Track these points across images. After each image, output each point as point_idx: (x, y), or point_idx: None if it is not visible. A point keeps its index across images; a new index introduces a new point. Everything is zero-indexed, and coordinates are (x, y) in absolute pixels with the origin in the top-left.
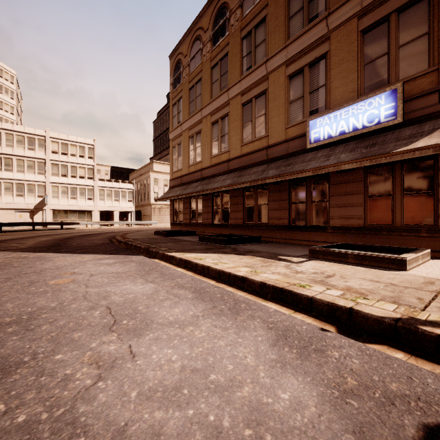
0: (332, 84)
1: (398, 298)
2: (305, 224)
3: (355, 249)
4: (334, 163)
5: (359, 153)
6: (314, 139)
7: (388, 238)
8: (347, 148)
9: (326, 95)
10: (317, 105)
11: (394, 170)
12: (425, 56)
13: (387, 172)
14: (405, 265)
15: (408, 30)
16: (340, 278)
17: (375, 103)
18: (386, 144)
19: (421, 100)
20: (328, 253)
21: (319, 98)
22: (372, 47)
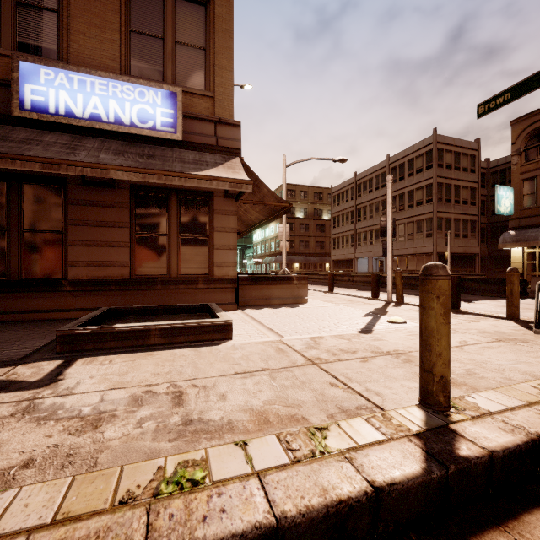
0: (73, 22)
1: (328, 398)
2: (5, 277)
3: (125, 316)
4: (94, 162)
5: (135, 161)
6: (33, 104)
7: (163, 293)
8: (108, 146)
9: (61, 34)
10: (40, 41)
11: (170, 202)
12: (202, 73)
13: (161, 202)
14: (231, 331)
15: (186, 28)
16: (200, 390)
17: (150, 97)
18: (170, 162)
19: (199, 123)
20: (108, 335)
21: (43, 29)
22: (142, 13)
